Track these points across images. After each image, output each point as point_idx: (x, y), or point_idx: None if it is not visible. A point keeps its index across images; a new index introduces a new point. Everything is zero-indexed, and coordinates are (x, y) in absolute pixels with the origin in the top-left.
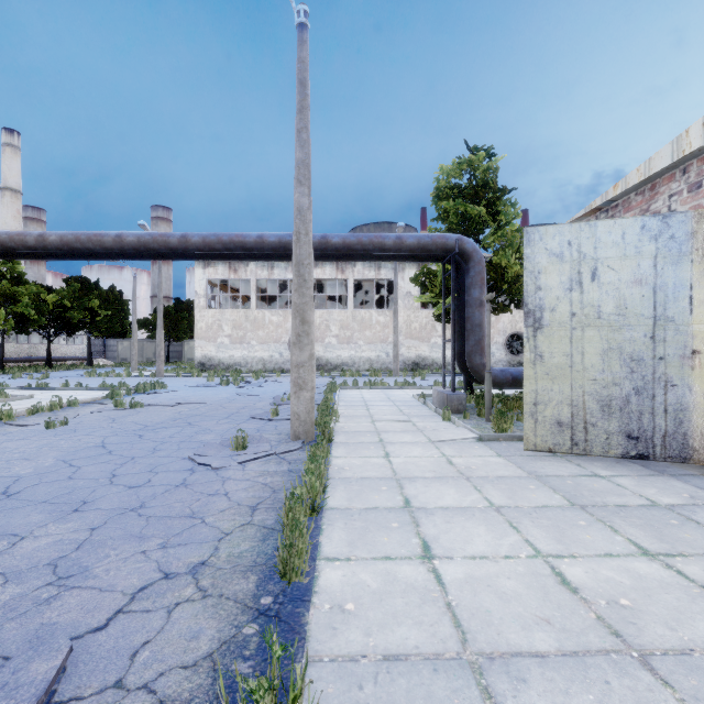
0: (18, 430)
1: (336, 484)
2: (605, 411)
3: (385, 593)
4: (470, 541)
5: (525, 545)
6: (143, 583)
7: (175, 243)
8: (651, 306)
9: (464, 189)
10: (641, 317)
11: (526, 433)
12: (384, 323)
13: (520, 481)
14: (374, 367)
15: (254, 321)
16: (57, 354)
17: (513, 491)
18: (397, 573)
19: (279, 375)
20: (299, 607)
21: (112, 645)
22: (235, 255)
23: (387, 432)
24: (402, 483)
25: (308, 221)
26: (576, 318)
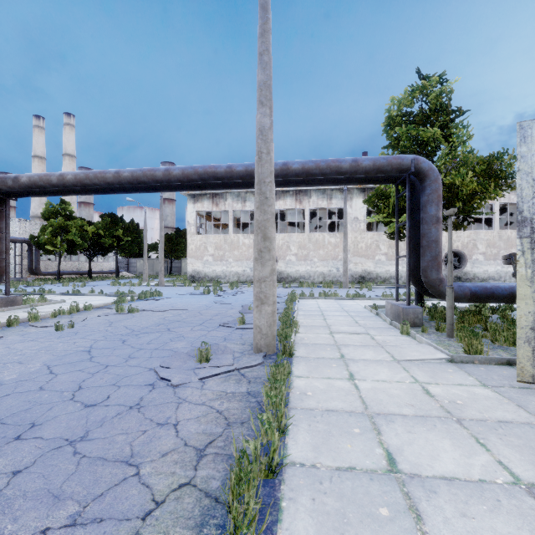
0: (35, 331)
1: (298, 419)
2: None
3: None
4: None
5: None
6: None
7: (160, 176)
8: None
9: (415, 117)
10: None
11: (520, 362)
12: (335, 244)
13: (534, 432)
14: (326, 280)
15: (231, 243)
16: (97, 269)
17: (534, 451)
18: None
19: (250, 286)
20: None
21: None
22: (210, 185)
23: (347, 346)
24: (376, 423)
25: (269, 140)
26: None
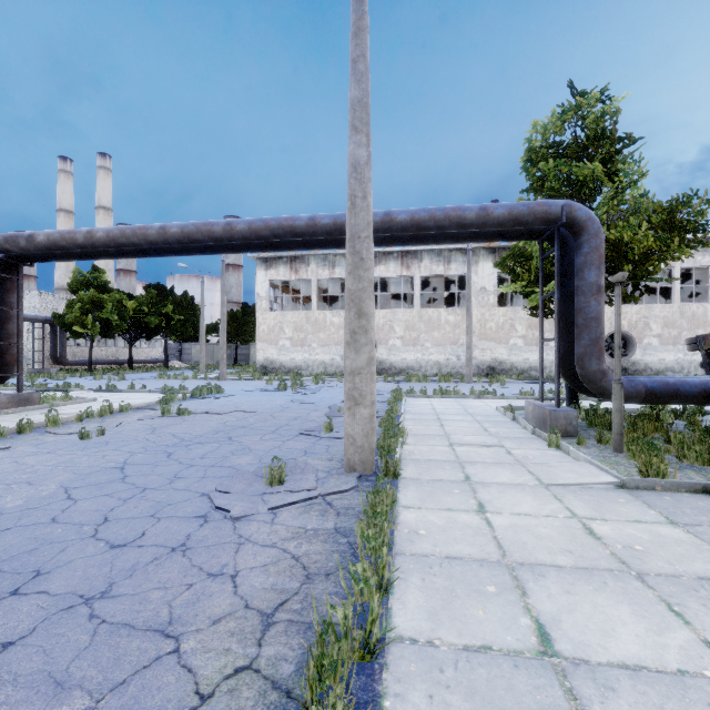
0: (53, 440)
1: (406, 569)
2: None
3: None
4: None
5: None
6: None
7: (219, 232)
8: None
9: (566, 148)
10: None
11: None
12: (454, 323)
13: None
14: (443, 372)
15: (315, 323)
16: (140, 357)
17: None
18: None
19: (340, 379)
20: None
21: None
22: (286, 244)
23: (474, 464)
24: (520, 578)
25: (366, 180)
26: None
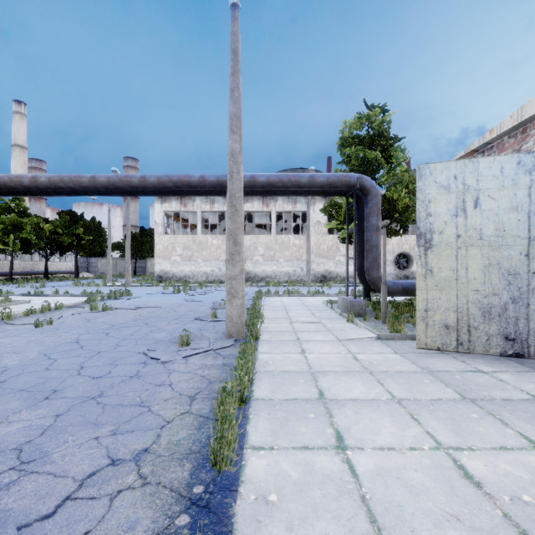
0: (14, 328)
1: (261, 377)
2: (486, 317)
3: (305, 484)
4: (377, 432)
5: (426, 436)
6: (92, 469)
7: (136, 182)
8: (526, 229)
9: (363, 139)
10: (517, 238)
11: (418, 335)
12: (299, 245)
13: (416, 375)
14: (291, 279)
15: (199, 244)
16: (53, 269)
17: (410, 384)
18: (315, 463)
19: (219, 285)
20: (227, 497)
21: (56, 534)
22: (183, 192)
23: (303, 332)
24: (316, 376)
25: (239, 162)
26: (461, 239)
